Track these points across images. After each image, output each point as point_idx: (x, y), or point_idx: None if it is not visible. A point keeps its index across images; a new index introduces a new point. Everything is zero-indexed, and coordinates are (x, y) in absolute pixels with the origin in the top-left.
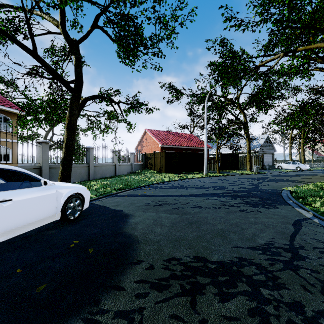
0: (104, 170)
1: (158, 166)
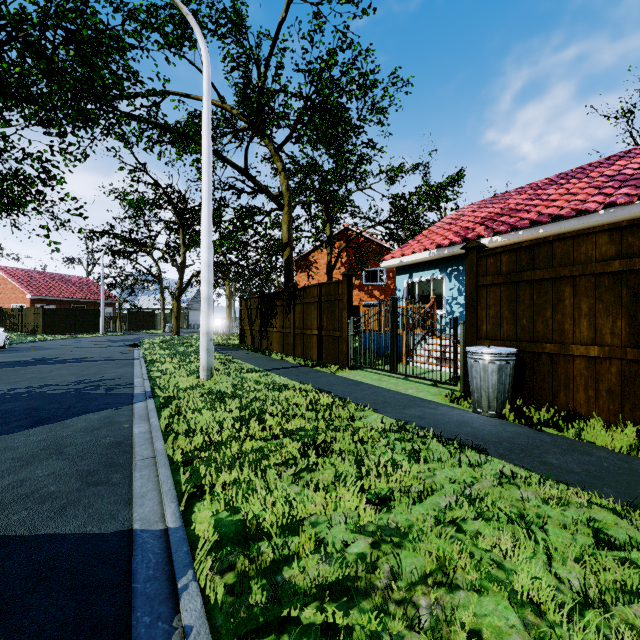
0: None
1: (31, 326)
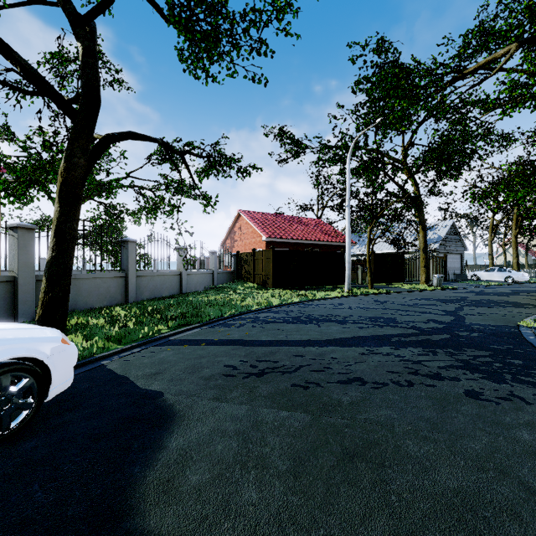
0: (158, 284)
1: (261, 275)
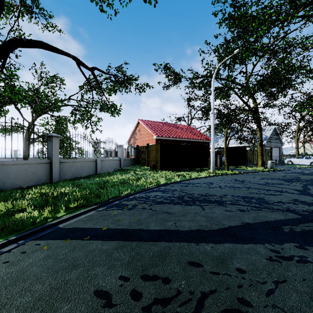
0: (78, 168)
1: (152, 161)
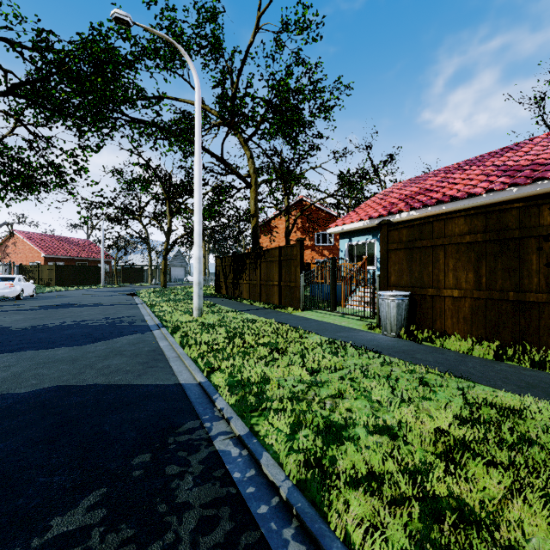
0: None
1: (46, 279)
